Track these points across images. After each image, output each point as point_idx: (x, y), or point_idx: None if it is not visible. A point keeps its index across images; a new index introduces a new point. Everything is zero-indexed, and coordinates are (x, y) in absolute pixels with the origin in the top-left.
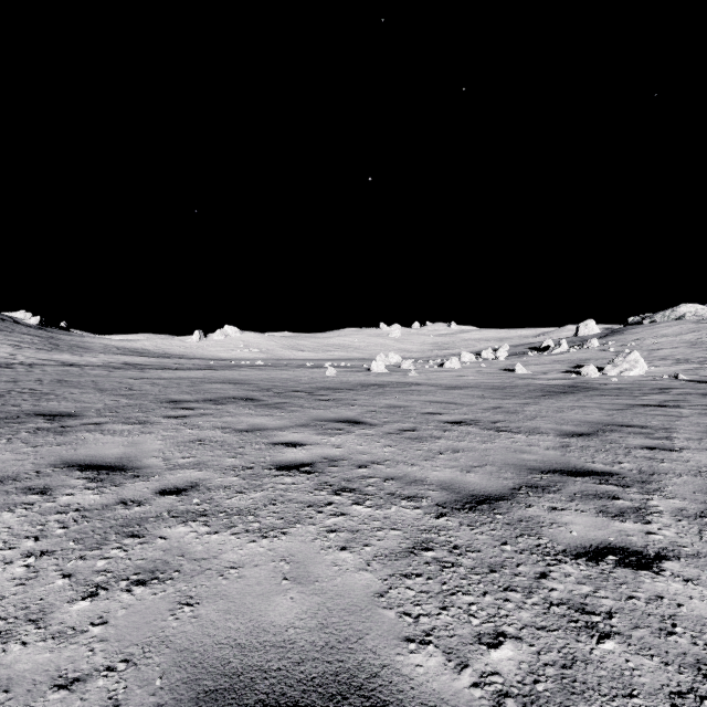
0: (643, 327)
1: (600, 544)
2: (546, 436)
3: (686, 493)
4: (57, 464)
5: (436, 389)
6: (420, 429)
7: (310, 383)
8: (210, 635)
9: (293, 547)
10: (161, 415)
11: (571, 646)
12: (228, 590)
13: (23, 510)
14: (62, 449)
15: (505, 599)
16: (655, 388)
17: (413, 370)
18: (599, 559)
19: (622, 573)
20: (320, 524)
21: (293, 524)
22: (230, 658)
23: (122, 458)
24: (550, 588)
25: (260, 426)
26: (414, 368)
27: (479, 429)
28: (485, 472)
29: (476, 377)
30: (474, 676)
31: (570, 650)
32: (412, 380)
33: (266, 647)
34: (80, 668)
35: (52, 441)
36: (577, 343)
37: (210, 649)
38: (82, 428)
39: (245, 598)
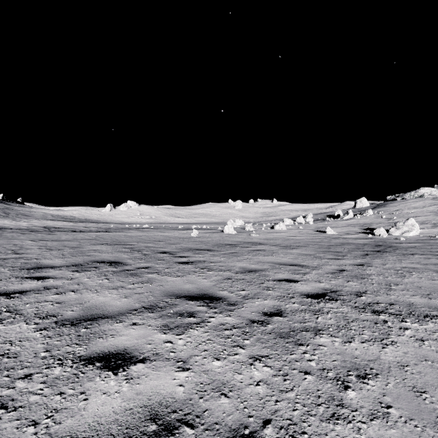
0: (398, 202)
1: None
2: None
3: None
4: None
5: (277, 248)
6: (286, 310)
7: (177, 244)
8: None
9: None
10: None
11: None
12: None
13: None
14: None
15: None
16: None
17: (254, 231)
18: None
19: None
20: None
21: None
22: None
23: None
24: None
25: (95, 311)
26: (254, 230)
27: (352, 308)
28: None
29: (301, 237)
30: None
31: None
32: (255, 240)
33: None
34: None
35: None
36: (357, 212)
37: None
38: None
39: None
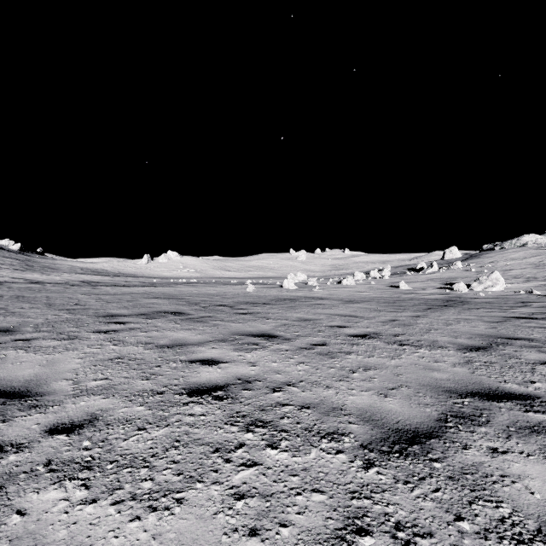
0: (495, 252)
1: None
2: (447, 351)
3: None
4: None
5: (338, 303)
6: (329, 343)
7: (233, 298)
8: None
9: (186, 530)
10: (93, 330)
11: None
12: None
13: None
14: None
15: None
16: (518, 301)
17: (317, 287)
18: None
19: None
20: (226, 482)
21: (193, 482)
22: None
23: (30, 382)
24: None
25: (181, 342)
26: (318, 285)
27: (384, 342)
28: (403, 396)
29: (369, 292)
30: None
31: None
32: (317, 295)
33: None
34: None
35: None
36: (444, 264)
37: None
38: (10, 344)
39: None
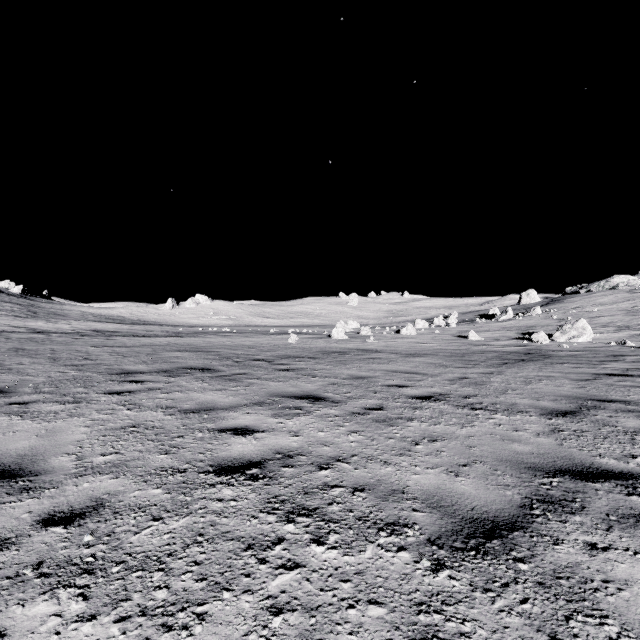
0: (580, 296)
1: None
2: (528, 416)
3: None
4: None
5: (397, 357)
6: (387, 406)
7: (272, 351)
8: None
9: None
10: (104, 391)
11: None
12: None
13: None
14: None
15: None
16: (609, 355)
17: (372, 337)
18: None
19: None
20: (261, 590)
21: (218, 591)
22: None
23: (23, 457)
24: None
25: (209, 405)
26: (373, 334)
27: (452, 406)
28: (477, 474)
29: (433, 343)
30: None
31: None
32: (372, 347)
33: None
34: None
35: None
36: (520, 310)
37: None
38: (3, 409)
39: None
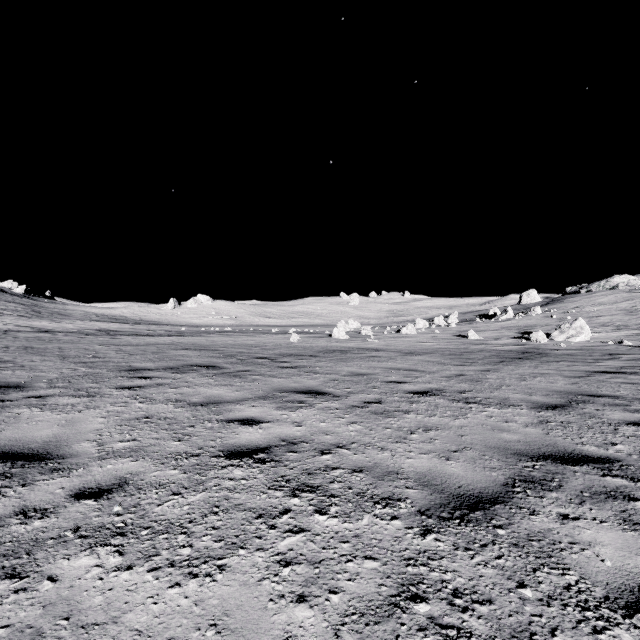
0: (581, 296)
1: None
2: (519, 409)
3: None
4: None
5: (396, 355)
6: (385, 400)
7: (274, 350)
8: None
9: (230, 596)
10: (115, 386)
11: None
12: None
13: None
14: None
15: None
16: (605, 353)
17: (372, 336)
18: None
19: None
20: (272, 549)
21: (235, 549)
22: None
23: (49, 443)
24: None
25: (216, 399)
26: (373, 334)
27: (448, 400)
28: (467, 459)
29: (432, 342)
30: None
31: None
32: (372, 346)
33: None
34: None
35: None
36: (521, 310)
37: None
38: (22, 402)
39: None
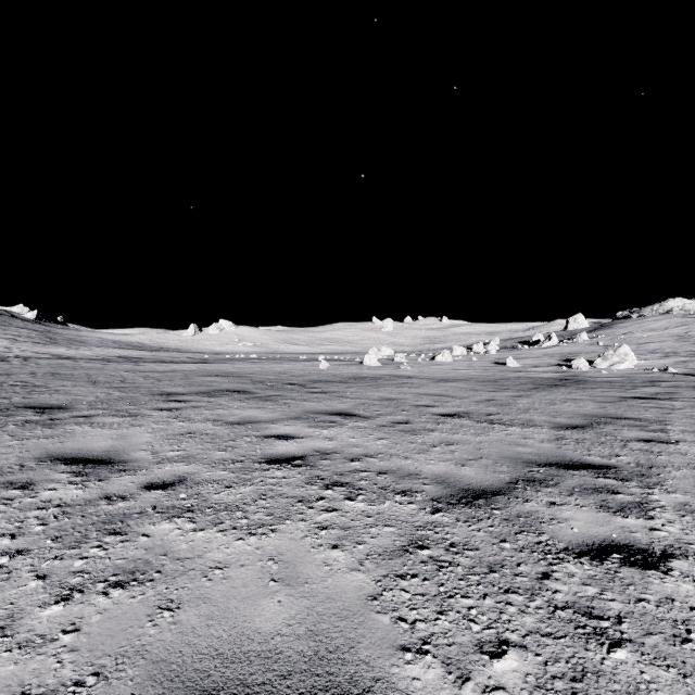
0: (631, 321)
1: (603, 541)
2: (540, 429)
3: (687, 487)
4: (43, 458)
5: (429, 382)
6: (413, 421)
7: (304, 376)
8: (190, 644)
9: (282, 545)
10: (153, 408)
11: (580, 656)
12: (211, 593)
13: (2, 506)
14: (49, 442)
15: (506, 602)
16: (646, 381)
17: (406, 363)
18: (603, 558)
19: (628, 573)
20: (311, 520)
21: (282, 520)
22: (210, 671)
23: (109, 452)
24: (554, 589)
25: (251, 419)
26: (407, 361)
27: (473, 421)
28: (480, 465)
29: (468, 370)
30: (476, 691)
31: (579, 660)
32: (405, 373)
33: (250, 658)
34: (45, 683)
35: (39, 434)
36: (566, 336)
37: (189, 659)
38: (71, 420)
39: (230, 601)
